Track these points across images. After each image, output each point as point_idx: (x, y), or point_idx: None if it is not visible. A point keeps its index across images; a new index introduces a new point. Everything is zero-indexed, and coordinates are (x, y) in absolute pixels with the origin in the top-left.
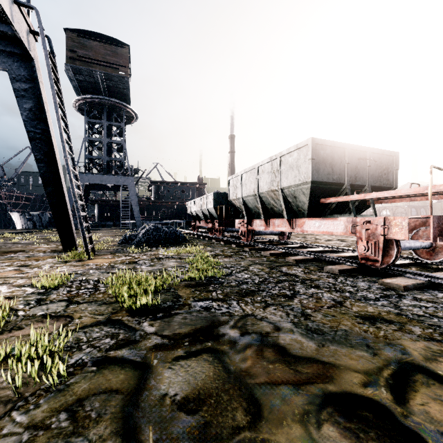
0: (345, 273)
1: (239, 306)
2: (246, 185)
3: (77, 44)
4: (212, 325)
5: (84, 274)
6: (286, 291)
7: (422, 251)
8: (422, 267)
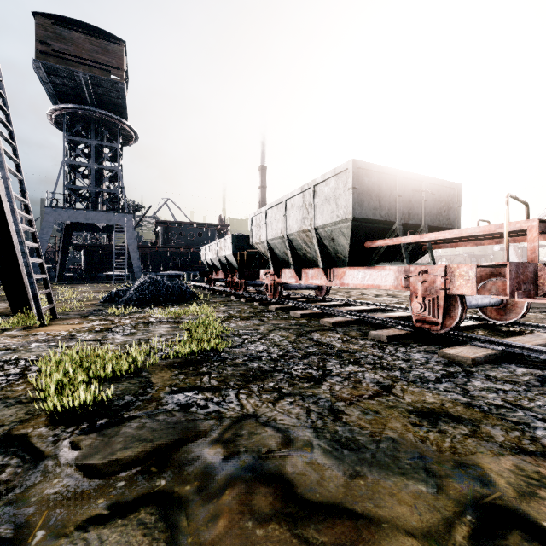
0: (396, 340)
1: (238, 400)
2: (271, 224)
3: (52, 34)
4: (181, 440)
5: (19, 350)
6: (313, 371)
7: (490, 309)
8: (491, 330)
